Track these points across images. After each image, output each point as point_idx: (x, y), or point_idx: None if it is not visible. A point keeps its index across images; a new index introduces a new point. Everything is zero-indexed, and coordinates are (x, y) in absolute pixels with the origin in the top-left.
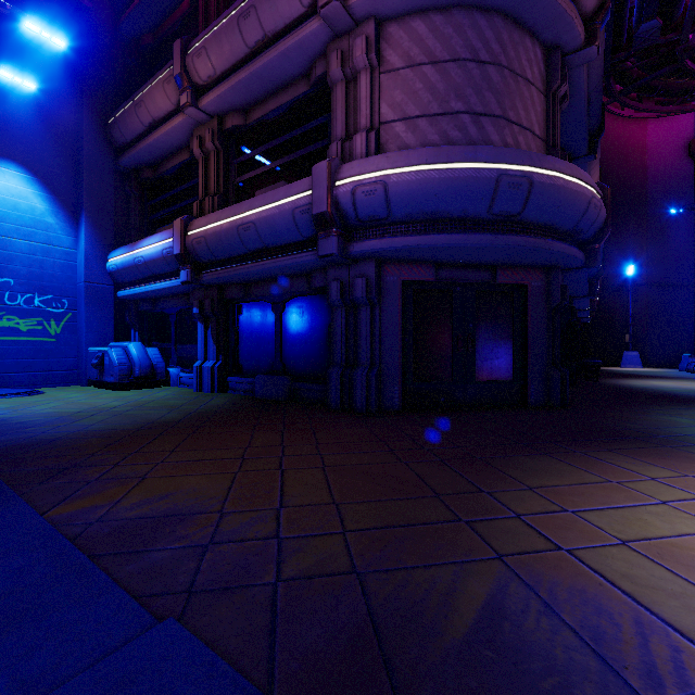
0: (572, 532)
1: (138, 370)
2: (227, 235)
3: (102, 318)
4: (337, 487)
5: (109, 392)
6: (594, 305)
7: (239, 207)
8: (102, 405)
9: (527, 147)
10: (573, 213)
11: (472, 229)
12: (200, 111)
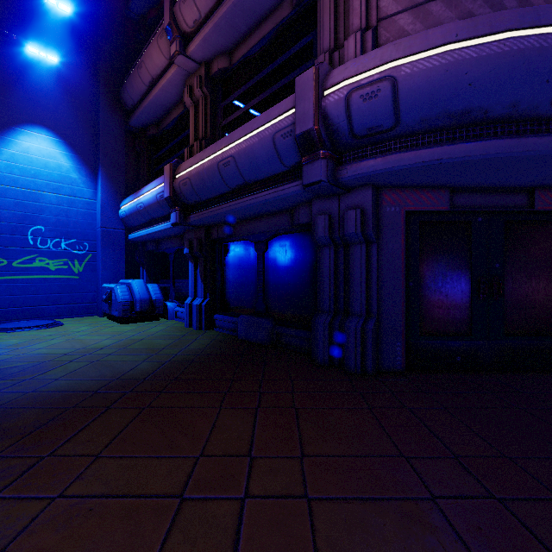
0: None
1: (138, 306)
2: (208, 173)
3: (115, 258)
4: None
5: (113, 325)
6: None
7: (219, 143)
8: (93, 344)
9: None
10: None
11: (521, 132)
12: (188, 59)
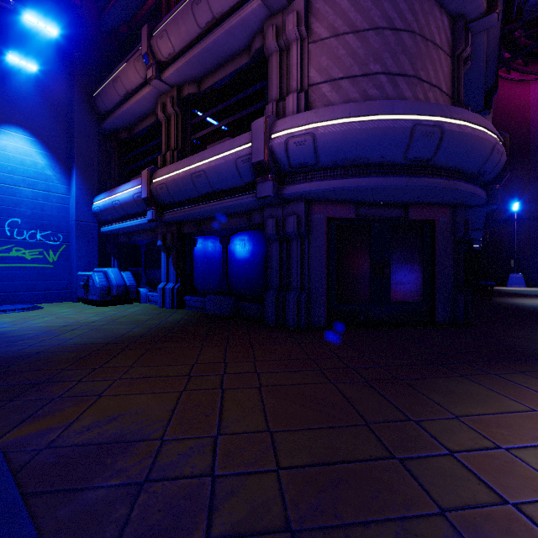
0: (513, 478)
1: (115, 290)
2: (183, 181)
3: (89, 249)
4: (271, 410)
5: (92, 308)
6: (486, 236)
7: (192, 159)
8: (84, 320)
9: (435, 102)
10: (479, 157)
11: (389, 173)
12: (163, 82)
